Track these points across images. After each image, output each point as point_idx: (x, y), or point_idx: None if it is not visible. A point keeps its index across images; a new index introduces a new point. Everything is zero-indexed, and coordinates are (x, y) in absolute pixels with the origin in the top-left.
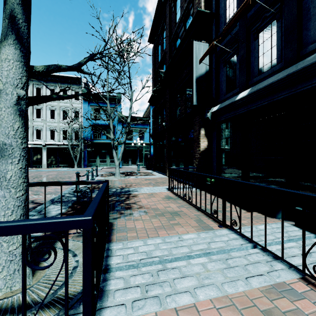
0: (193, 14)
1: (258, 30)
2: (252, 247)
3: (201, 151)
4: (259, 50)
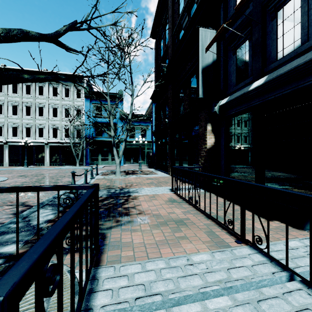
0: (198, 1)
1: (277, 7)
2: (287, 277)
3: (208, 149)
4: (277, 31)
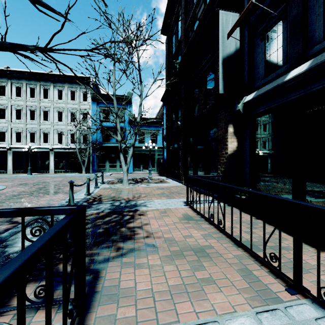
0: None
1: None
2: None
3: (229, 155)
4: None
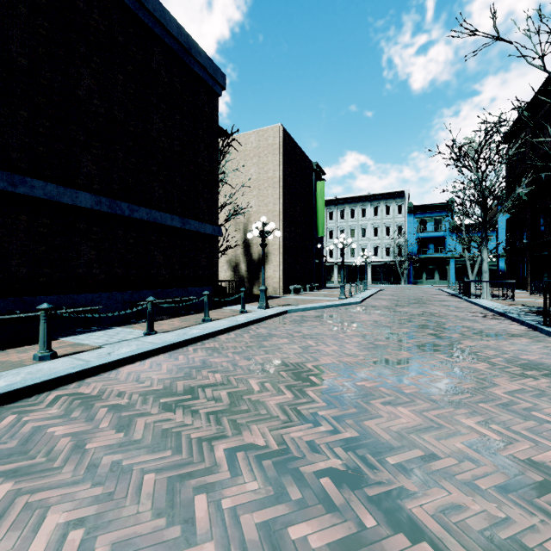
0: None
1: None
2: None
3: None
4: None
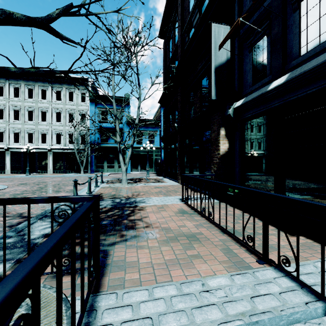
0: None
1: None
2: (323, 309)
3: (221, 155)
4: (300, 23)
